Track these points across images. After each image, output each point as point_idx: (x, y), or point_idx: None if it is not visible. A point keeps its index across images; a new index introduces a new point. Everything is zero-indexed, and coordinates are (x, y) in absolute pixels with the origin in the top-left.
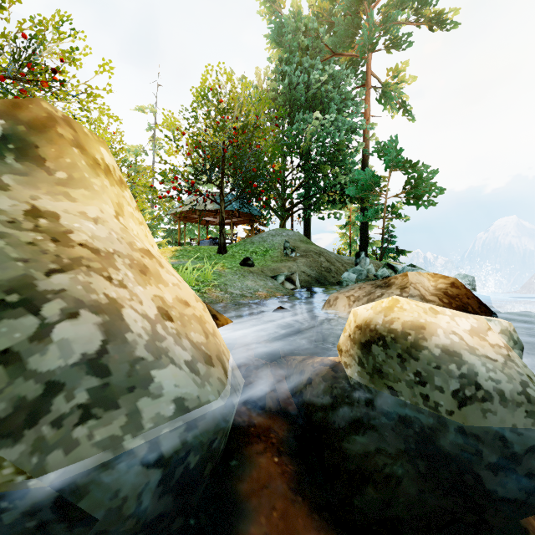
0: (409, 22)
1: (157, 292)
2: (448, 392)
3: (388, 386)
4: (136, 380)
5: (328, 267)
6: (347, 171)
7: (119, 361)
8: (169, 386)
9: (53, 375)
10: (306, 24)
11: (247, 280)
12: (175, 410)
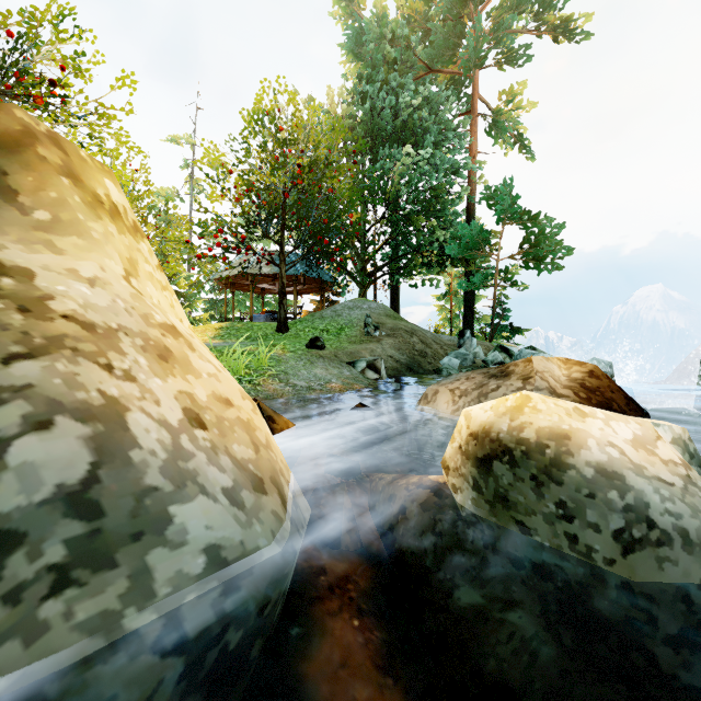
0: (527, 30)
1: (184, 387)
2: (607, 532)
3: (516, 521)
4: (145, 522)
5: (423, 349)
6: (447, 225)
7: (119, 494)
8: (197, 529)
9: (8, 521)
10: (393, 30)
11: (316, 367)
12: (207, 565)
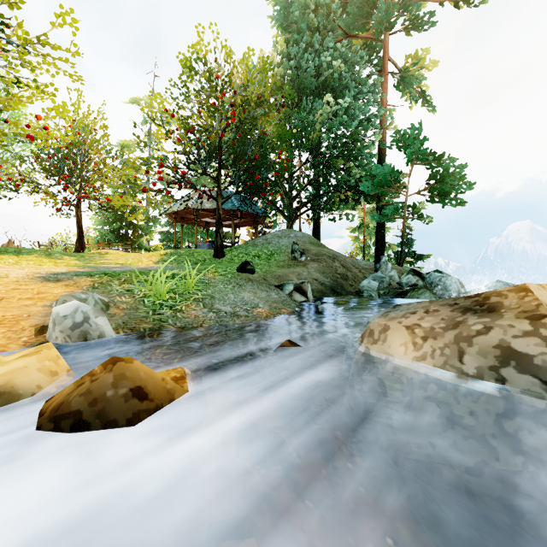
0: None
1: None
2: None
3: None
4: None
5: (345, 273)
6: (362, 166)
7: None
8: None
9: None
10: (316, 1)
11: (244, 291)
12: None
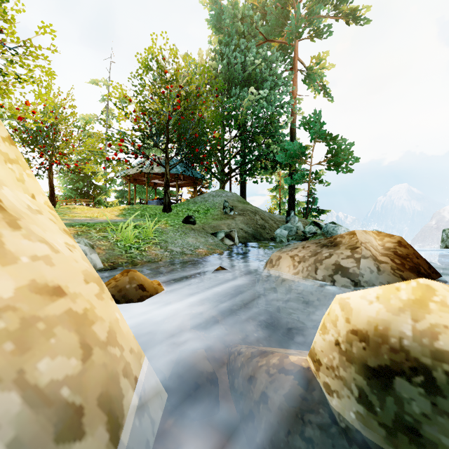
0: (329, 16)
1: None
2: None
3: None
4: None
5: (263, 224)
6: (278, 142)
7: None
8: None
9: None
10: (242, 12)
11: (189, 237)
12: None
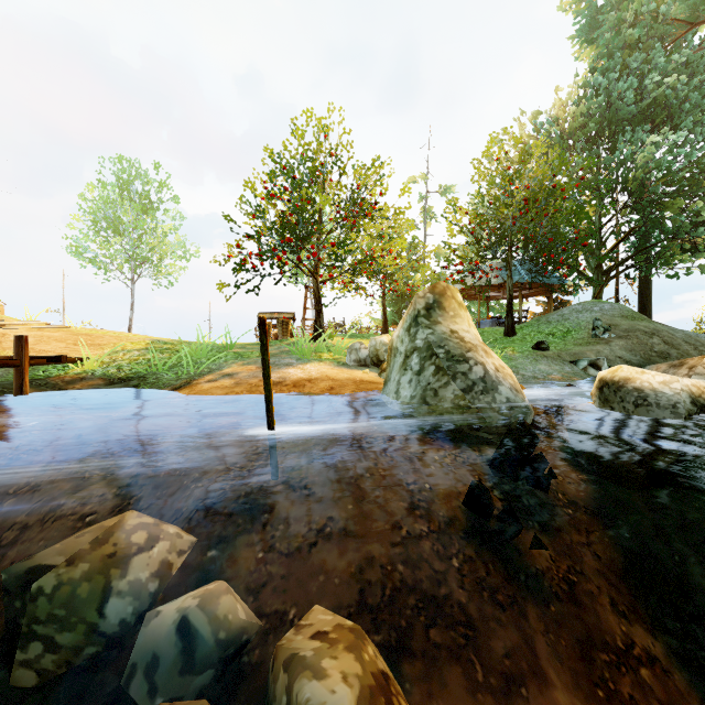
0: None
1: (492, 361)
2: (631, 403)
3: (610, 407)
4: (494, 387)
5: (665, 351)
6: None
7: (489, 380)
8: (504, 392)
9: (474, 380)
10: (636, 8)
11: (540, 364)
12: (506, 401)
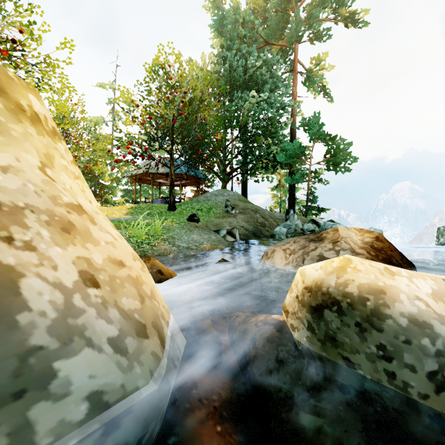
0: (328, 19)
1: (82, 253)
2: (422, 372)
3: (343, 357)
4: (28, 380)
5: (263, 222)
6: (278, 142)
7: (1, 357)
8: (80, 379)
9: None
10: (244, 17)
11: (193, 234)
12: (89, 410)
